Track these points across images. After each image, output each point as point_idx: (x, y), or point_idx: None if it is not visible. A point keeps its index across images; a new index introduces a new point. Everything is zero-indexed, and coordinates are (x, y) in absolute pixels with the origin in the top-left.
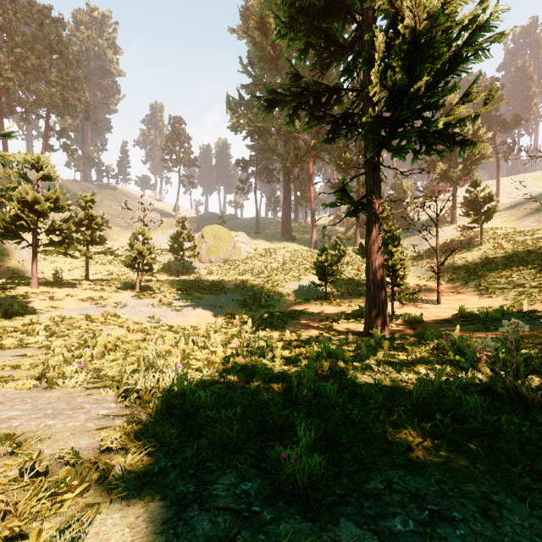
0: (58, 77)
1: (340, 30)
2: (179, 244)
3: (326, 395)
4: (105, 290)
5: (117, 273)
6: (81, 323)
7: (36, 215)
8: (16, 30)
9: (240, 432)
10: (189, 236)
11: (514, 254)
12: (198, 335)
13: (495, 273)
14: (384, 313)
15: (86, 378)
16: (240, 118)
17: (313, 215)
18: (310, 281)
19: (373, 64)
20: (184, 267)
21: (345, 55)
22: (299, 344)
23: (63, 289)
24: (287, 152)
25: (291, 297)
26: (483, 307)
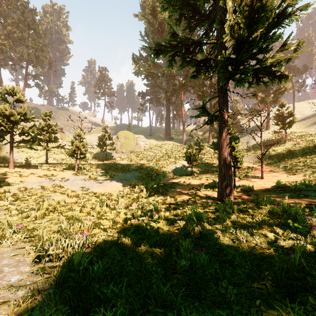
0: (32, 43)
1: (201, 5)
2: (103, 142)
3: (200, 263)
4: (56, 170)
5: (66, 159)
6: (38, 192)
7: (12, 123)
8: (8, 16)
9: (123, 311)
10: (109, 137)
11: (307, 148)
12: (111, 199)
13: (296, 160)
14: (230, 186)
15: (21, 237)
16: (140, 67)
17: (184, 125)
18: (182, 164)
19: (224, 24)
20: (106, 155)
21: (205, 21)
22: (176, 206)
23: (30, 169)
24: (168, 88)
25: (171, 174)
26: (291, 181)
